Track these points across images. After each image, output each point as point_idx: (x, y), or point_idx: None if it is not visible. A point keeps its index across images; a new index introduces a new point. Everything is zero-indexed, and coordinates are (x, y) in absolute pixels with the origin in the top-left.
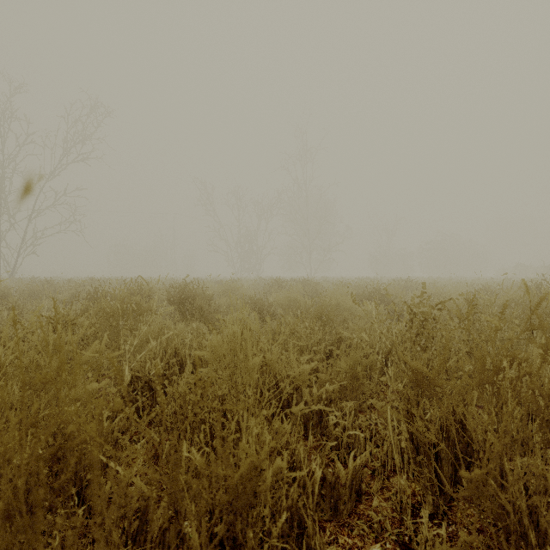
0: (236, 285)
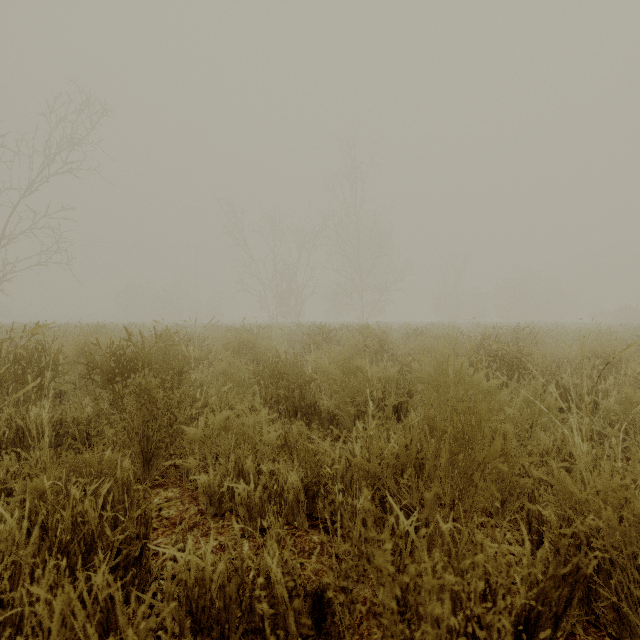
0: (254, 337)
